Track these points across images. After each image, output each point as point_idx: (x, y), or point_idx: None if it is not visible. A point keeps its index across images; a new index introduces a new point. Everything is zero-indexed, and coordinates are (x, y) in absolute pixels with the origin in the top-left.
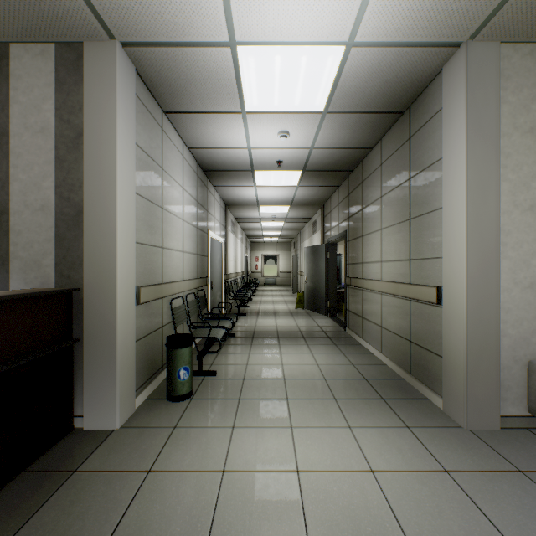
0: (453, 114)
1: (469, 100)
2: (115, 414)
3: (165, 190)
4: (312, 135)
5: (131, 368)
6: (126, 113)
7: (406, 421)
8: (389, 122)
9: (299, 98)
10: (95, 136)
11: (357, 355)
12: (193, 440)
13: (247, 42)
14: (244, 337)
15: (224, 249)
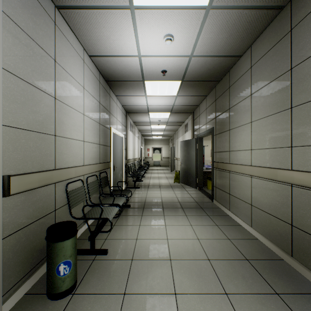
0: None
1: None
2: None
3: (59, 82)
4: (193, 40)
5: None
6: None
7: None
8: (265, 23)
9: None
10: None
11: (229, 227)
12: None
13: None
14: (137, 208)
15: (124, 142)
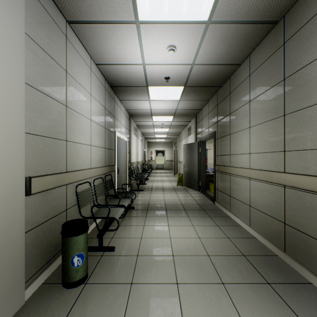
0: None
1: None
2: None
3: (70, 91)
4: (195, 50)
5: (16, 262)
6: None
7: None
8: (261, 35)
9: (187, 3)
10: None
11: (229, 227)
12: None
13: None
14: (141, 210)
15: (128, 145)
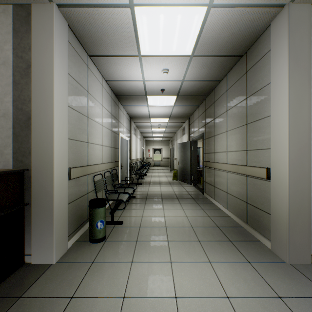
0: (278, 53)
1: (290, 42)
2: (52, 253)
3: (89, 106)
4: (183, 71)
5: (64, 221)
6: (61, 52)
7: (247, 257)
8: (233, 63)
9: (175, 46)
10: (39, 66)
11: (211, 210)
12: (104, 272)
13: (141, 4)
14: (141, 198)
15: (129, 144)
